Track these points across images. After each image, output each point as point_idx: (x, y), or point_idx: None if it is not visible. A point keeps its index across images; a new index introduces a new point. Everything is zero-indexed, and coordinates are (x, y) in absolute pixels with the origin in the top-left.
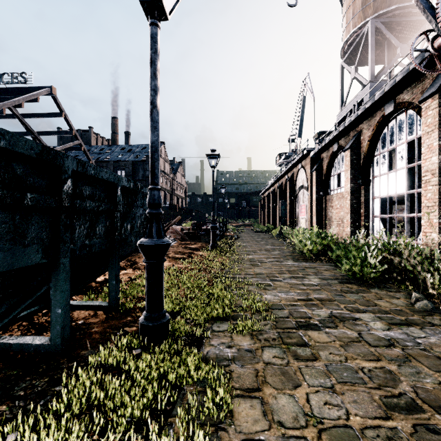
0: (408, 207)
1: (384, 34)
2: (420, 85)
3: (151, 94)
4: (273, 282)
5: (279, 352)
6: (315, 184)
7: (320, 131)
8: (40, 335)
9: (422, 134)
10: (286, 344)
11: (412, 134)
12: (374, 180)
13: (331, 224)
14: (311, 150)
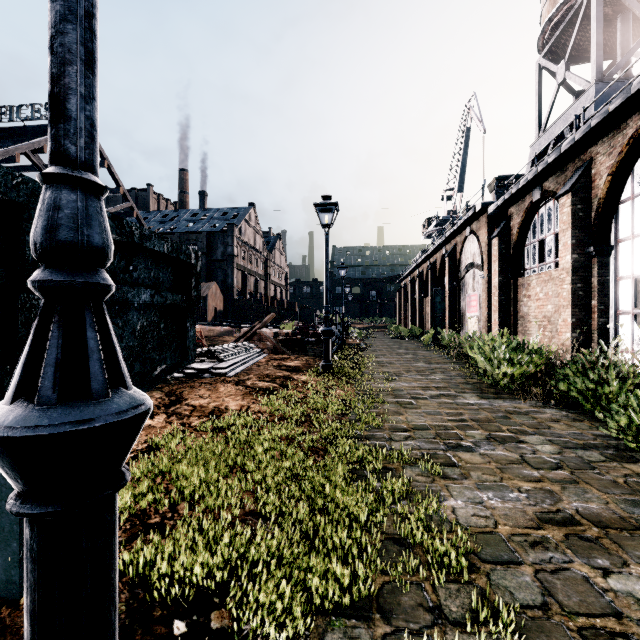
0: None
1: (616, 4)
2: None
3: None
4: (456, 452)
5: None
6: (498, 259)
7: (499, 176)
8: None
9: None
10: None
11: None
12: (619, 247)
13: (527, 326)
14: (490, 203)
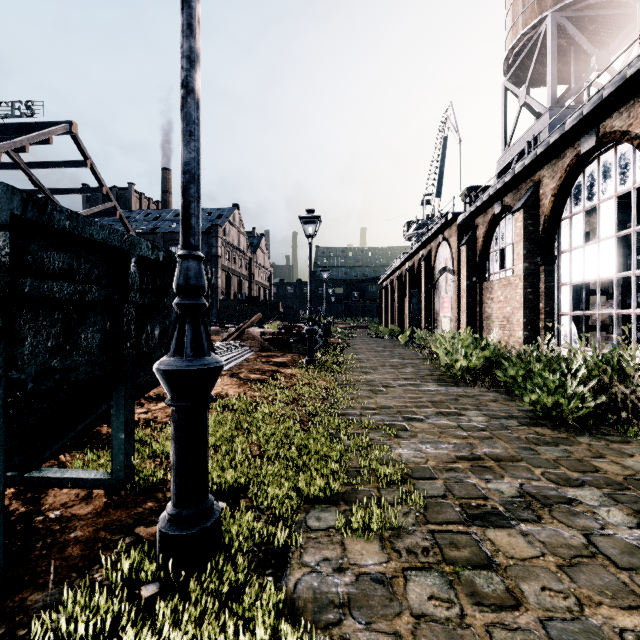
0: (619, 299)
1: (570, 37)
2: None
3: (183, 65)
4: (410, 422)
5: (439, 584)
6: (466, 264)
7: (470, 187)
8: None
9: None
10: (450, 562)
11: (626, 182)
12: (561, 258)
13: (491, 325)
14: (459, 213)
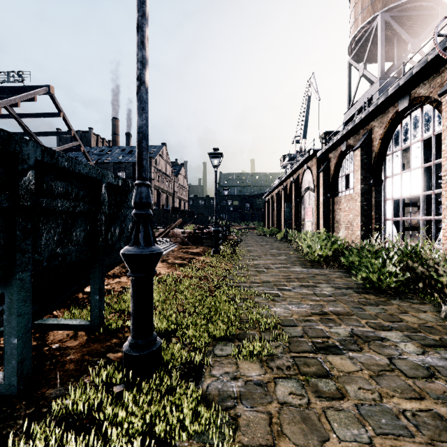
0: (424, 209)
1: (393, 30)
2: (439, 77)
3: (138, 67)
4: (282, 291)
5: (296, 386)
6: (322, 185)
7: (326, 131)
8: (1, 366)
9: (443, 130)
10: (303, 374)
11: (429, 130)
12: (386, 181)
13: (339, 227)
14: (318, 150)
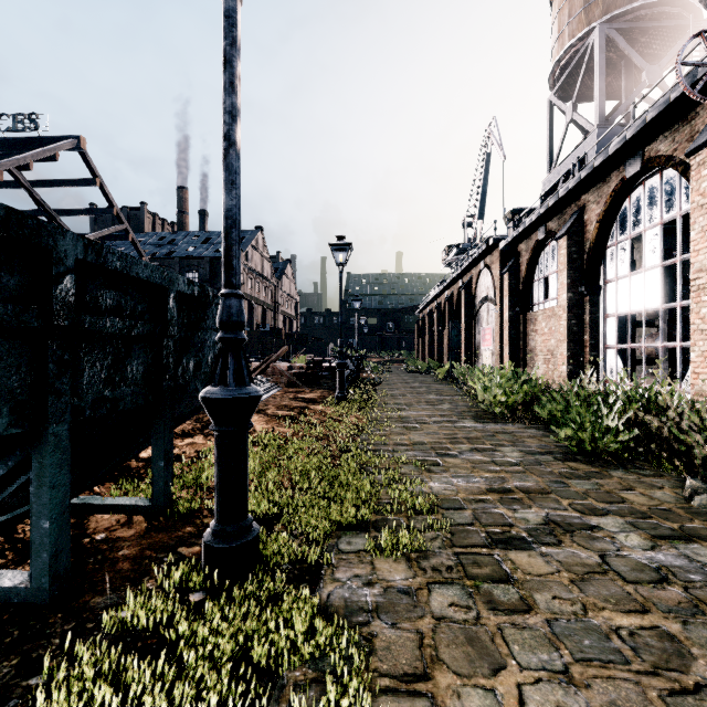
0: (665, 332)
1: (620, 50)
2: (687, 126)
3: (226, 120)
4: (443, 458)
5: (460, 595)
6: (508, 294)
7: (514, 209)
8: (22, 565)
9: (692, 209)
10: (472, 577)
11: (672, 209)
12: (607, 287)
13: (535, 359)
14: (502, 239)
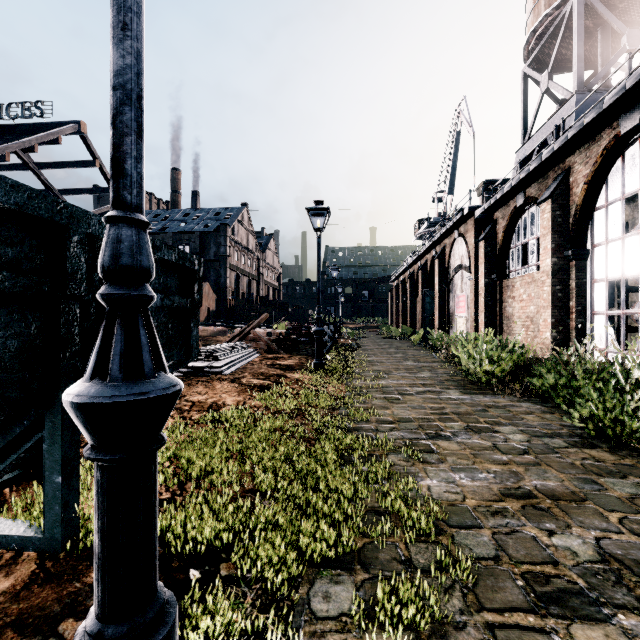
0: None
1: (596, 17)
2: None
3: None
4: (436, 441)
5: None
6: (484, 261)
7: (487, 180)
8: None
9: None
10: None
11: None
12: (595, 252)
13: (512, 326)
14: (477, 207)
